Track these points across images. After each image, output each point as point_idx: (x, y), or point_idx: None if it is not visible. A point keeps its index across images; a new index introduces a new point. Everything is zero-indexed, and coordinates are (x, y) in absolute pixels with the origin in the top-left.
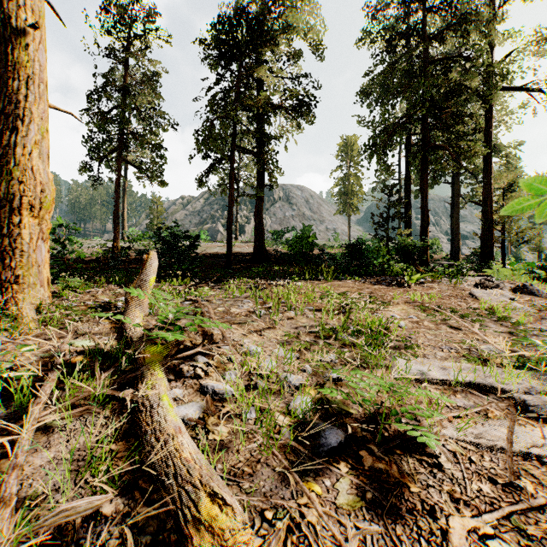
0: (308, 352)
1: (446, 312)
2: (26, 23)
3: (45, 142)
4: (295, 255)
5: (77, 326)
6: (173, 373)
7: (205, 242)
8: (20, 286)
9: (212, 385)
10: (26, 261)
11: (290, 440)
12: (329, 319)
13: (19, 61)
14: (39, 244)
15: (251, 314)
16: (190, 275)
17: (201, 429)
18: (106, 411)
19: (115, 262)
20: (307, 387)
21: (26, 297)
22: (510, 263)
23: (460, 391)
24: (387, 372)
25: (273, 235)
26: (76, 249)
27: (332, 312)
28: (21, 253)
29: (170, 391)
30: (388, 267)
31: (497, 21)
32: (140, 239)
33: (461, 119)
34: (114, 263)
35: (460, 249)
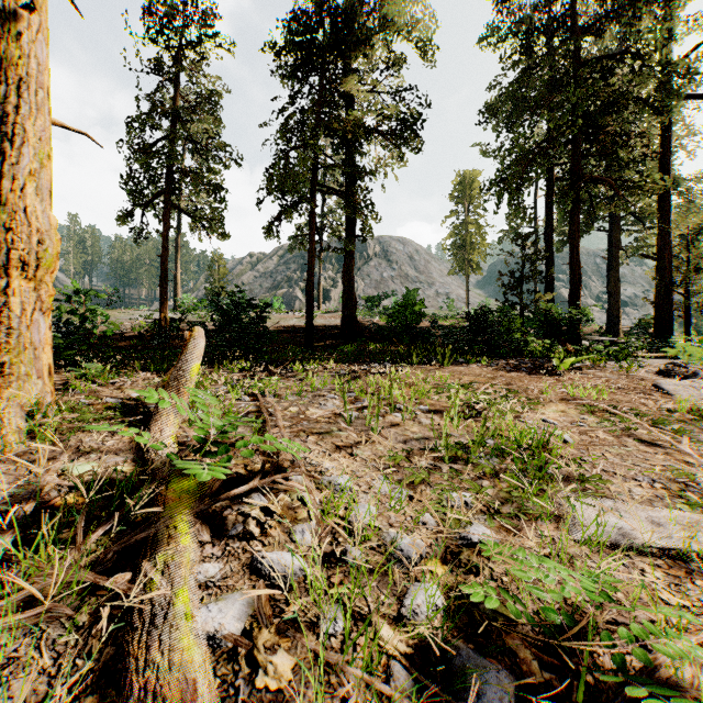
0: (426, 487)
1: (630, 417)
2: (18, 3)
3: (46, 172)
4: (396, 329)
5: (82, 439)
6: (211, 529)
7: (279, 312)
8: (5, 379)
9: (270, 557)
10: (15, 343)
11: (409, 700)
12: (453, 426)
13: (7, 57)
14: (36, 318)
15: (337, 420)
16: (256, 357)
17: (243, 660)
18: (83, 613)
19: (161, 339)
20: (430, 559)
21: (13, 394)
22: (699, 340)
23: (696, 572)
24: (560, 527)
25: (366, 302)
26: (114, 322)
27: (455, 415)
28: (9, 331)
29: (199, 569)
30: (525, 346)
31: (679, 3)
32: (195, 309)
33: (628, 140)
34: (160, 340)
35: (620, 319)
